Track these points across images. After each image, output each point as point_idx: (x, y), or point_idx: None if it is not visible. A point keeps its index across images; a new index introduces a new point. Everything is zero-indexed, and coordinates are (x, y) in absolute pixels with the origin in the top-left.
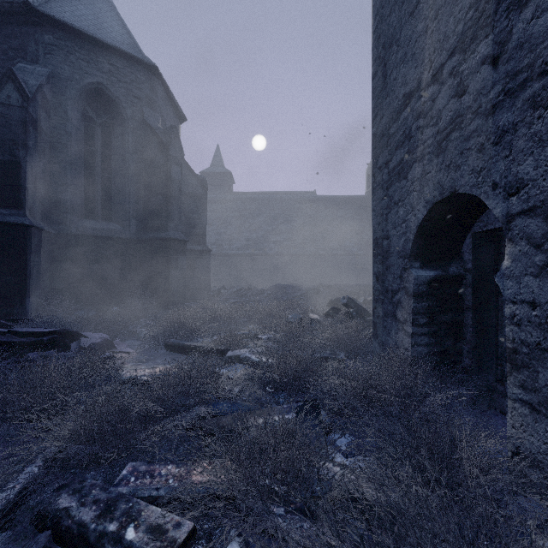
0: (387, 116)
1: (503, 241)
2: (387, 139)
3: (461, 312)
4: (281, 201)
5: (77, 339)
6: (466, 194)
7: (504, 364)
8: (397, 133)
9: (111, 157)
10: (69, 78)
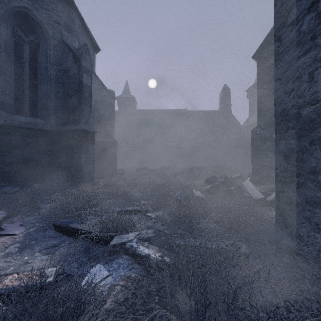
0: None
1: None
2: None
3: None
4: (165, 114)
5: None
6: None
7: None
8: None
9: (37, 68)
10: None
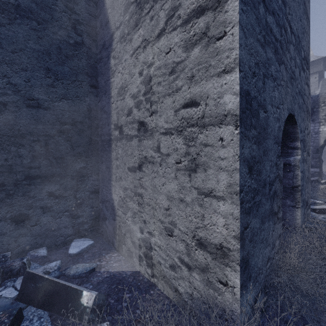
0: None
1: None
2: None
3: None
4: None
5: None
6: None
7: None
8: None
9: None
10: None
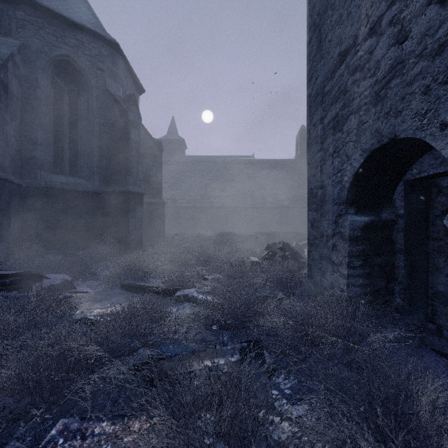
0: (322, 76)
1: (433, 188)
2: (322, 98)
3: (393, 255)
4: (225, 163)
5: (40, 280)
6: (405, 140)
7: (435, 304)
8: (332, 90)
9: (78, 120)
10: (39, 50)
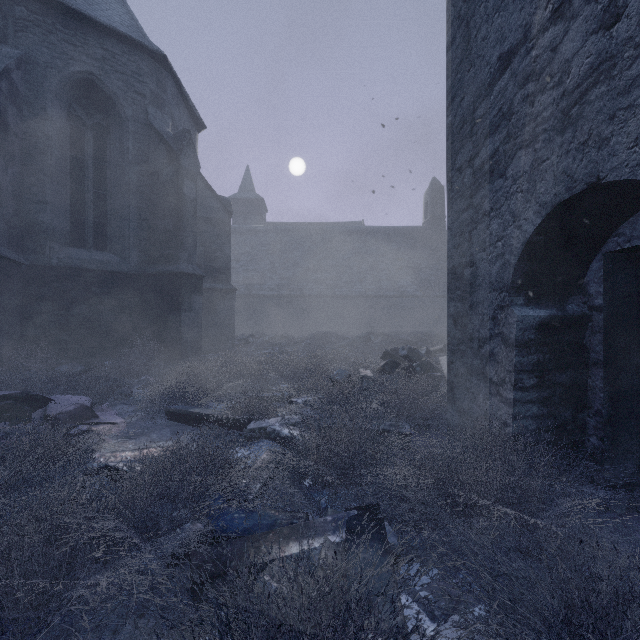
0: (471, 94)
1: None
2: (471, 127)
3: (585, 370)
4: (323, 233)
5: (44, 405)
6: (612, 187)
7: None
8: (488, 113)
9: (106, 168)
10: (49, 64)
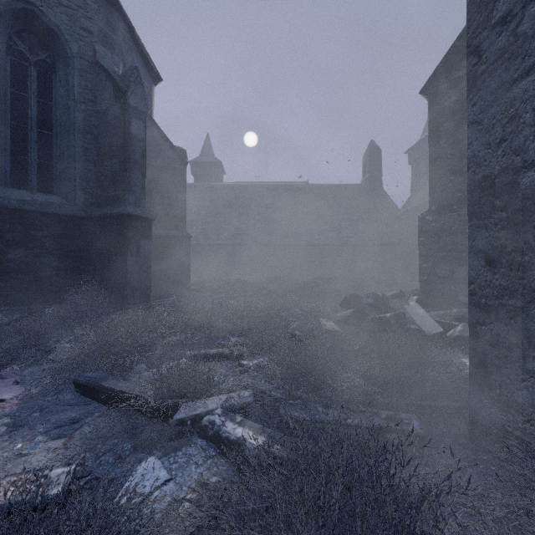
0: None
1: None
2: None
3: None
4: (273, 189)
5: None
6: None
7: None
8: None
9: (52, 108)
10: None
